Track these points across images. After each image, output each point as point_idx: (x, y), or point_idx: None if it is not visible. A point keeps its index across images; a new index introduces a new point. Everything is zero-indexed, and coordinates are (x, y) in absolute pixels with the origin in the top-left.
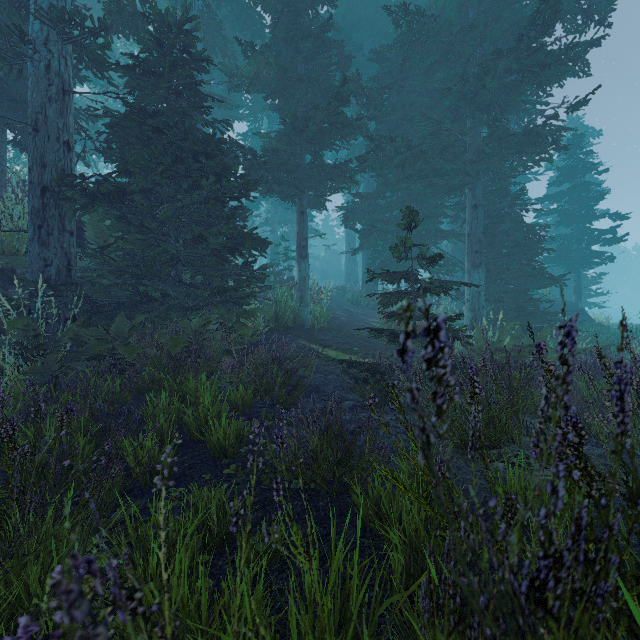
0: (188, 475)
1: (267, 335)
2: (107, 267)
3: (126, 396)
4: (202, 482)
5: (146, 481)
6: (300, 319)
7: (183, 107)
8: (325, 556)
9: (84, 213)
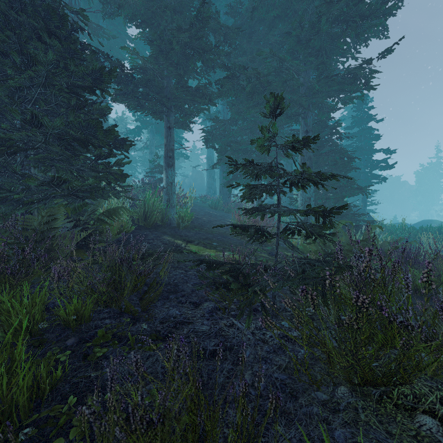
0: None
1: (135, 233)
2: None
3: None
4: None
5: None
6: (167, 219)
7: None
8: None
9: None
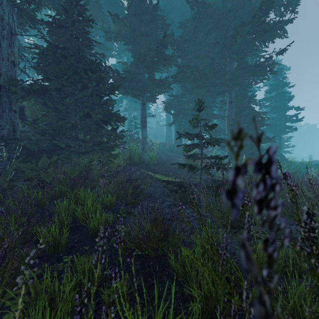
0: (76, 246)
1: (125, 167)
2: (36, 130)
3: (45, 201)
4: (84, 251)
5: (51, 251)
6: (142, 159)
7: (79, 45)
8: (153, 298)
9: (23, 100)
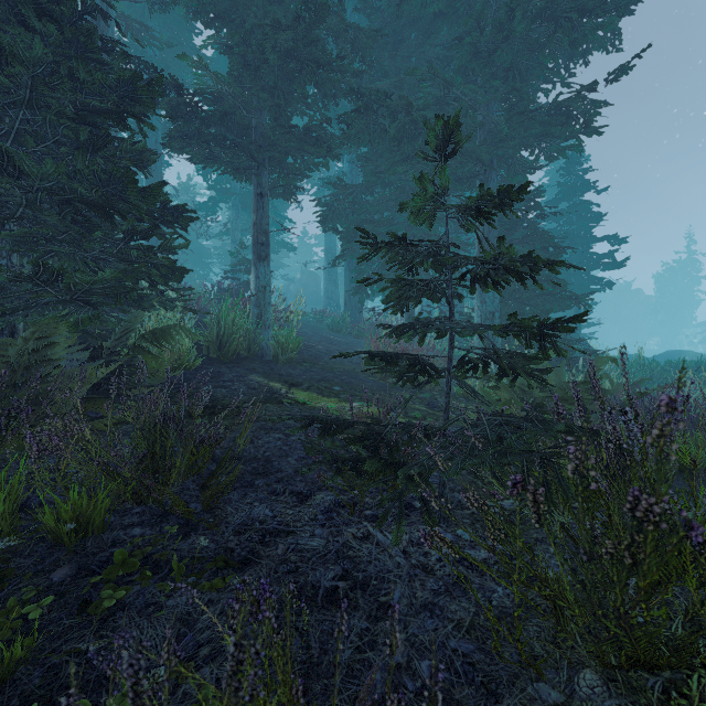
0: None
1: (202, 370)
2: None
3: None
4: None
5: None
6: (257, 347)
7: None
8: None
9: None
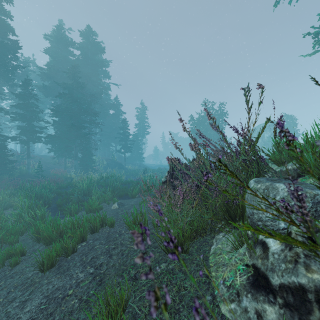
0: None
1: (17, 177)
2: None
3: None
4: None
5: None
6: (28, 172)
7: None
8: None
9: None
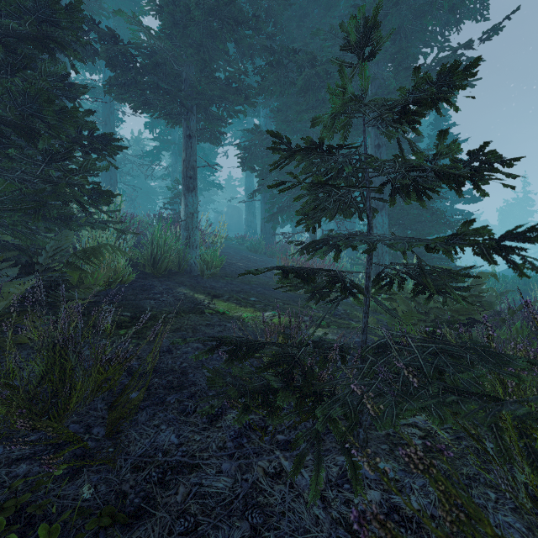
0: None
1: (136, 283)
2: None
3: None
4: None
5: None
6: (186, 264)
7: None
8: None
9: None
